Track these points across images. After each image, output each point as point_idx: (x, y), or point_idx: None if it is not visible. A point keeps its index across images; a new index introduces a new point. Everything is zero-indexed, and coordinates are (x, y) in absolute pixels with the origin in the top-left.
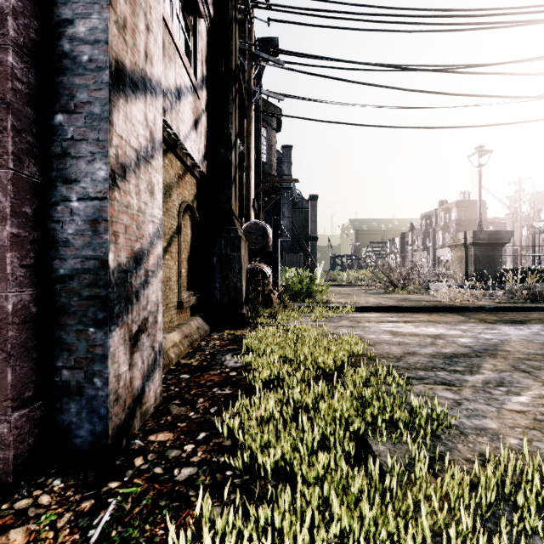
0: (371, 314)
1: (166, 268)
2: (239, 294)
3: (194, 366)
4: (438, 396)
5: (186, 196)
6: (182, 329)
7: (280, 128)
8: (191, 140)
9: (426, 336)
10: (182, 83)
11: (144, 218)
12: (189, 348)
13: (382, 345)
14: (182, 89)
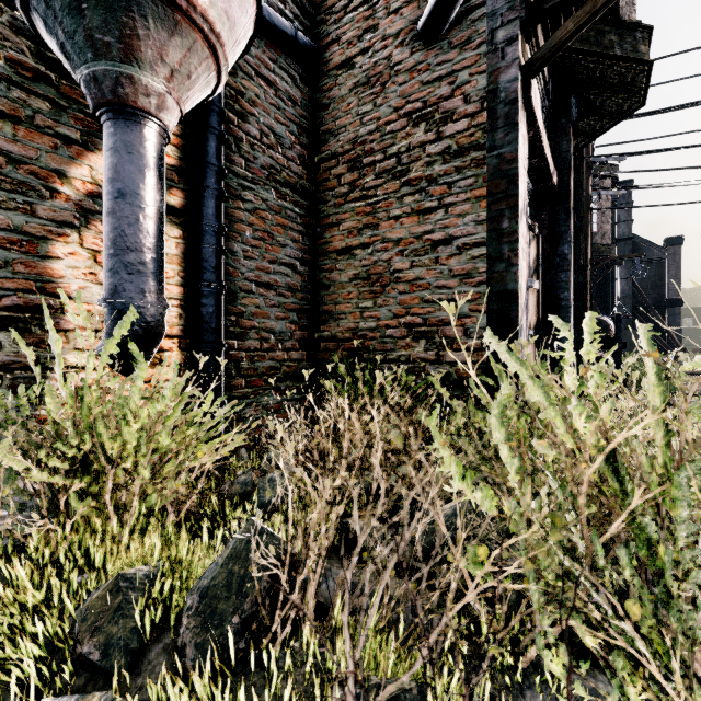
0: None
1: None
2: None
3: None
4: None
5: None
6: None
7: (615, 185)
8: None
9: None
10: None
11: None
12: None
13: None
14: None
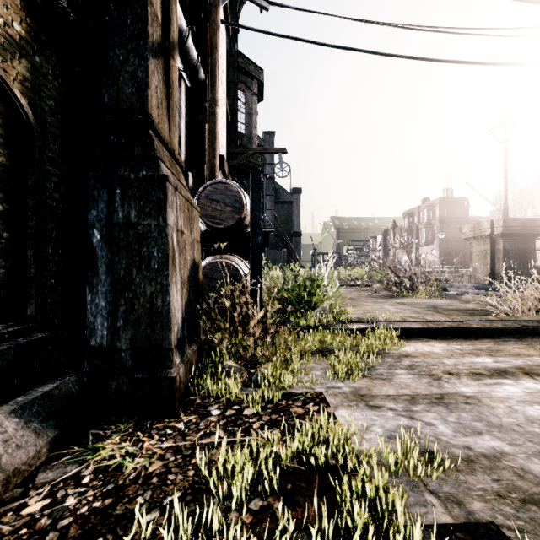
0: (427, 344)
1: None
2: (159, 326)
3: None
4: None
5: None
6: None
7: (261, 96)
8: None
9: None
10: None
11: None
12: None
13: None
14: None
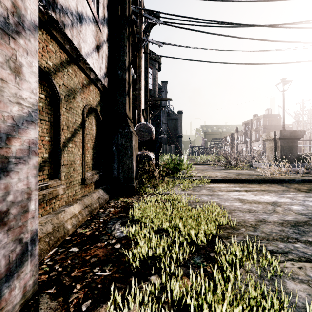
0: (221, 184)
1: (69, 153)
2: (130, 172)
3: (86, 237)
4: None
5: (90, 101)
6: (83, 201)
7: (160, 69)
8: (93, 59)
9: (266, 203)
10: (84, 12)
11: (0, 96)
12: (88, 216)
13: (236, 212)
14: (84, 16)
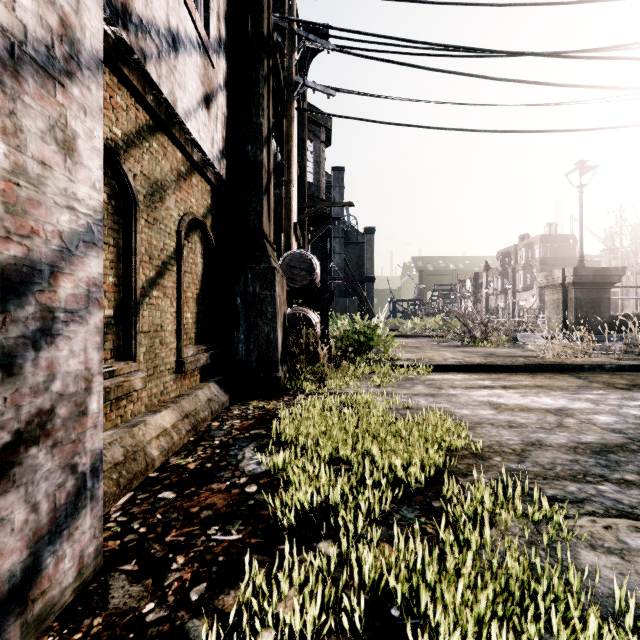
0: (454, 375)
1: (153, 310)
2: (272, 349)
3: (188, 472)
4: (631, 549)
5: (193, 207)
6: (180, 404)
7: (329, 142)
8: (199, 122)
9: (544, 411)
10: (181, 29)
11: (40, 194)
12: (189, 435)
13: (485, 428)
14: (181, 38)
